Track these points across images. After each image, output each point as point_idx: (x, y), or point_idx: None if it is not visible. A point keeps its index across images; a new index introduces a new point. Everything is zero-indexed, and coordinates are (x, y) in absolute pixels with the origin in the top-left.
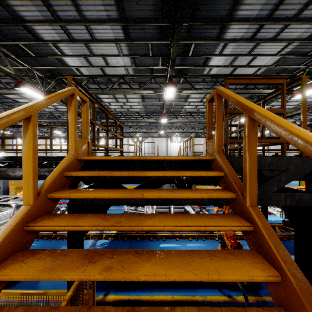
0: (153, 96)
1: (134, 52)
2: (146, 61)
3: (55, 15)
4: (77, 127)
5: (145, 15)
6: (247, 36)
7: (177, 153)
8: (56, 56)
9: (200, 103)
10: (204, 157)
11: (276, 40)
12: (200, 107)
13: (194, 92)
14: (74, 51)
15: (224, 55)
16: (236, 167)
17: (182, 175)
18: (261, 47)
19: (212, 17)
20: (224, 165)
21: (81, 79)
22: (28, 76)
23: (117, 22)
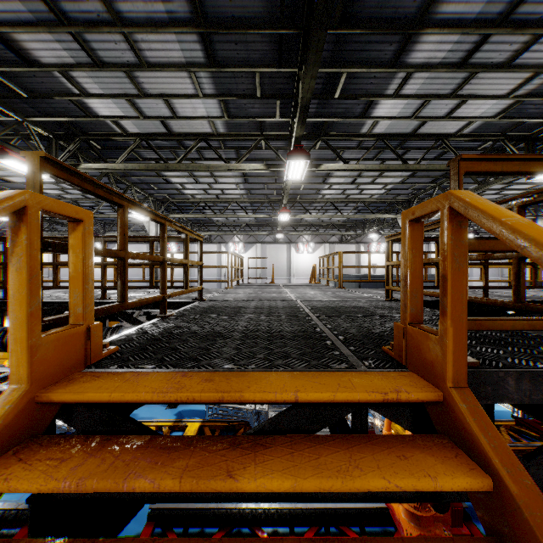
0: (265, 173)
1: (226, 89)
2: (251, 107)
3: (58, 10)
4: (38, 306)
5: (247, 12)
6: (454, 59)
7: (307, 272)
8: (71, 97)
9: (351, 185)
10: (412, 394)
11: (510, 68)
12: (350, 192)
13: (343, 168)
14: (106, 87)
15: (404, 97)
16: (486, 398)
17: (357, 489)
18: (477, 80)
19: (387, 18)
20: (493, 455)
21: (125, 142)
22: (21, 136)
23: (189, 26)
